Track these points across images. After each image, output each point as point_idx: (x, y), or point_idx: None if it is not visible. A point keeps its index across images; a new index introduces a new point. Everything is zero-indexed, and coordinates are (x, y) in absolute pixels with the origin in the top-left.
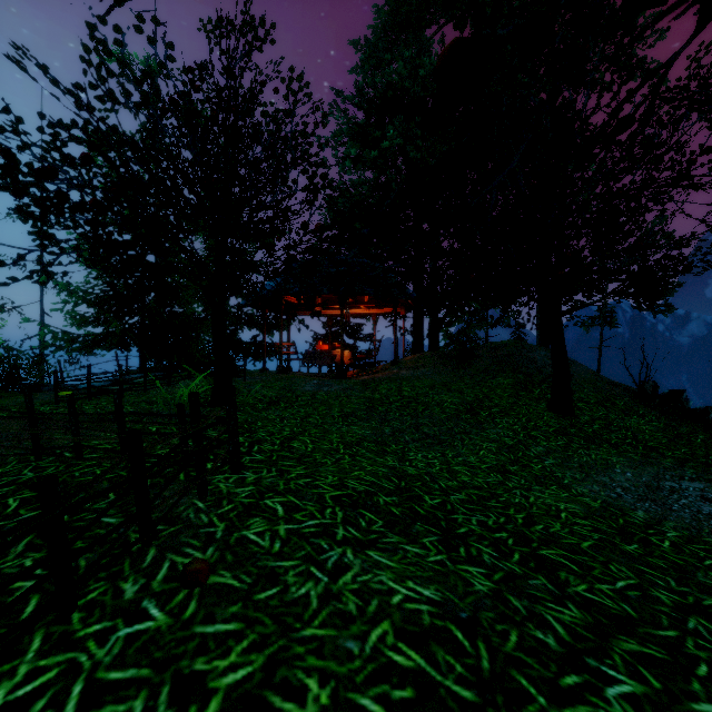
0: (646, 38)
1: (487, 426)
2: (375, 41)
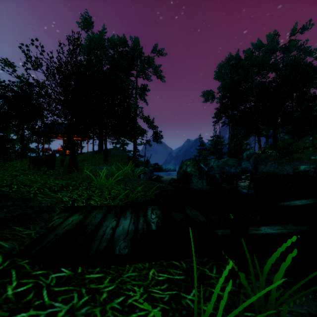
0: (159, 70)
1: (84, 162)
2: (86, 47)
